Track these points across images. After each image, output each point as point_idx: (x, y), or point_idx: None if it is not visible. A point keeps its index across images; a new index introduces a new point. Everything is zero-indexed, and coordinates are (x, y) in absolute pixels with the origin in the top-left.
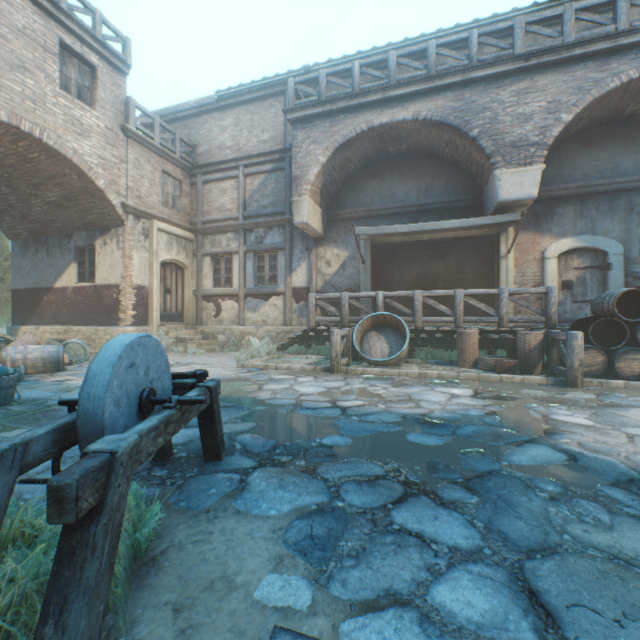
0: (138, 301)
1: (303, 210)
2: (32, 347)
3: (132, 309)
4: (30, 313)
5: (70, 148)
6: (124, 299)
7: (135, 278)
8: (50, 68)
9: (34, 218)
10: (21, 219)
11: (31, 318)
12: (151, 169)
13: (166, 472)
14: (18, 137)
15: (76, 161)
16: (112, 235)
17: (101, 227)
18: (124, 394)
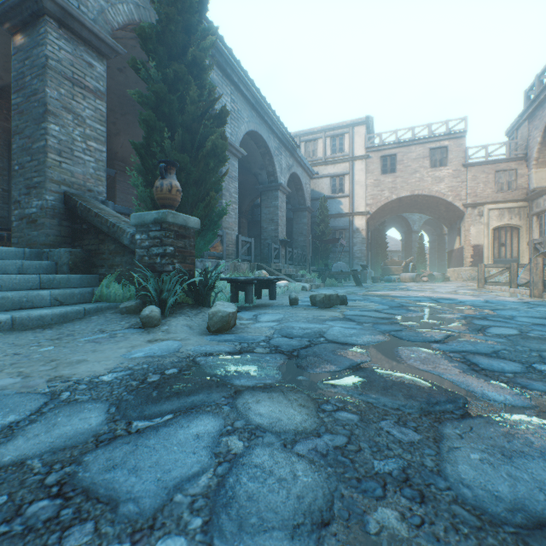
0: (474, 253)
1: (531, 180)
2: (407, 273)
3: (469, 258)
4: (449, 262)
5: (433, 191)
6: (464, 253)
7: (471, 241)
8: (424, 164)
9: (445, 218)
10: (443, 219)
11: (449, 265)
12: (484, 176)
13: (353, 286)
14: (416, 196)
15: (436, 195)
16: (463, 220)
17: (460, 217)
18: (335, 269)
